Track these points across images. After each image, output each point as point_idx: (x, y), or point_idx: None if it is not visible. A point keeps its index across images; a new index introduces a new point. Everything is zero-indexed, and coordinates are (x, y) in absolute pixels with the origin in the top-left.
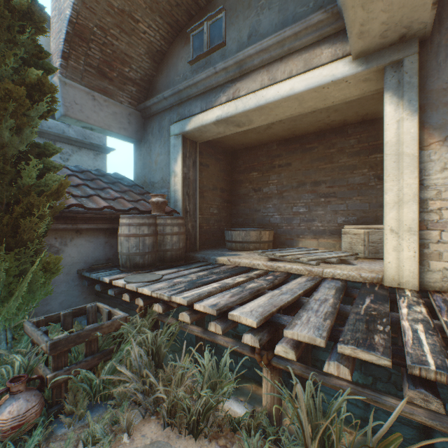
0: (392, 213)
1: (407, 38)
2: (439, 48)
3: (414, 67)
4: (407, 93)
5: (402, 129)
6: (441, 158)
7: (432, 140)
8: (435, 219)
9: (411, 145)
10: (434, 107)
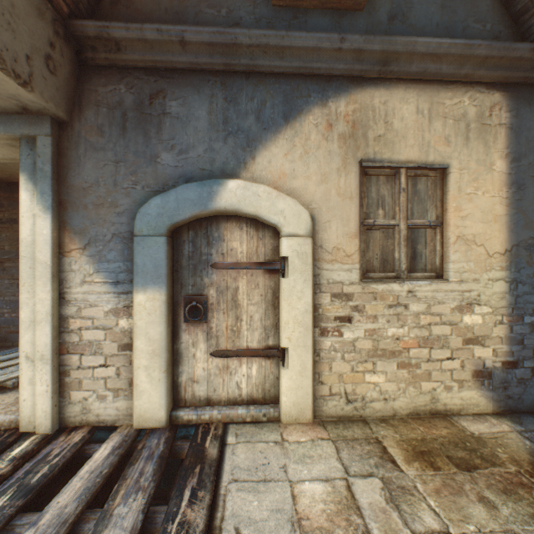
0: (29, 335)
1: (36, 113)
2: (80, 138)
3: (48, 152)
4: (40, 182)
5: (37, 227)
6: (82, 269)
7: (75, 246)
8: (77, 340)
9: (45, 250)
10: (76, 207)
